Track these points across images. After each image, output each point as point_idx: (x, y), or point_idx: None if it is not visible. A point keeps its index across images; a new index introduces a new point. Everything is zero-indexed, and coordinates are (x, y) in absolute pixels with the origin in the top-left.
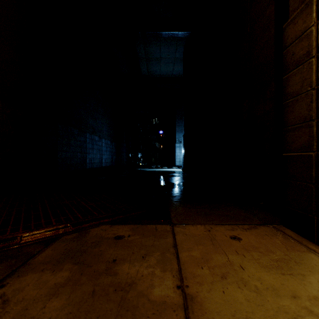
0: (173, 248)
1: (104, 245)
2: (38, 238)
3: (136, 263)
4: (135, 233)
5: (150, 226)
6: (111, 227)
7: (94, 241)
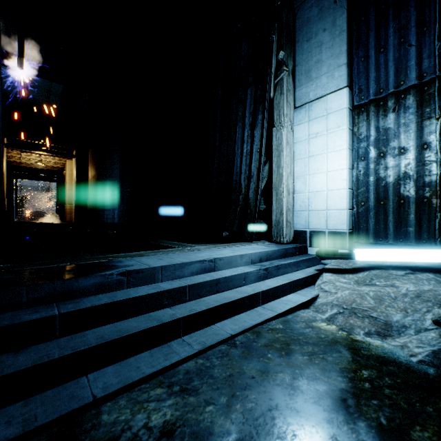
0: None
1: None
2: None
3: None
4: None
5: None
6: None
7: None
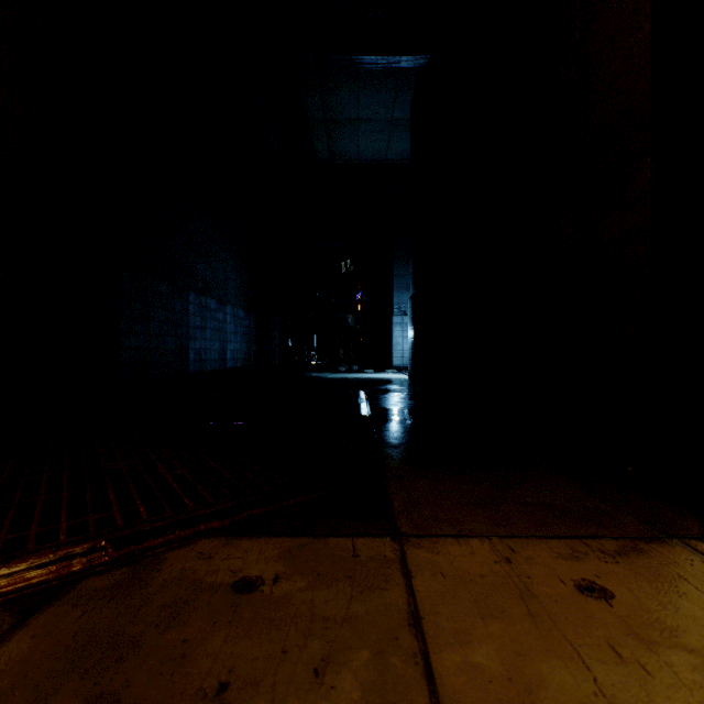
0: (411, 632)
1: (199, 619)
2: (3, 590)
3: (294, 702)
4: (295, 569)
5: (338, 543)
6: (228, 546)
7: (170, 600)
